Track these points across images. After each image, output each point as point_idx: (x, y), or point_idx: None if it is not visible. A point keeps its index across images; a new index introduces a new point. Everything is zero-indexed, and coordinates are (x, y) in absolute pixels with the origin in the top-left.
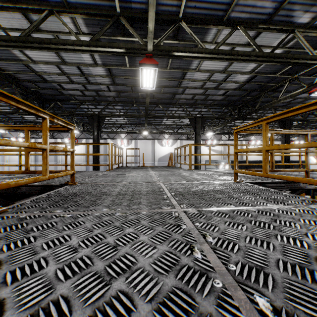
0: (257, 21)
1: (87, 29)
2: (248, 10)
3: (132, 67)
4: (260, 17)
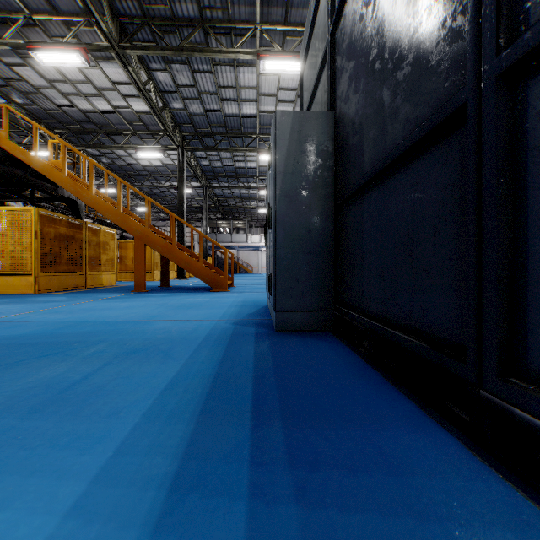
0: None
1: None
2: None
3: None
4: None
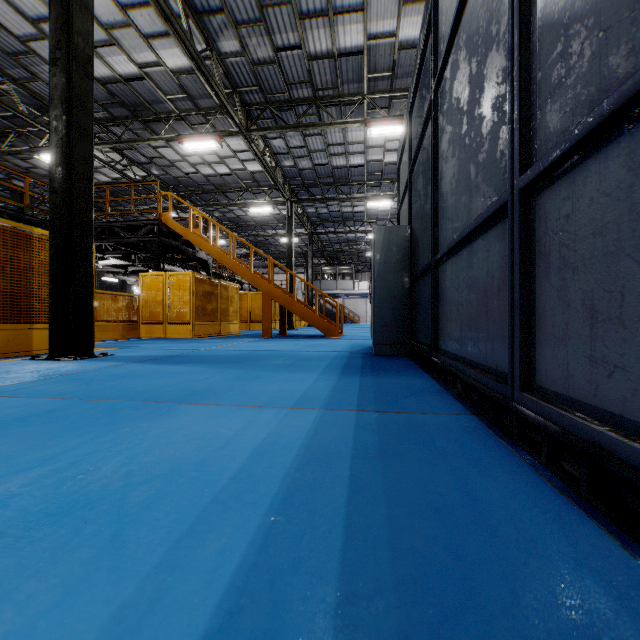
0: (135, 161)
1: (7, 88)
2: (134, 155)
3: (3, 118)
4: (138, 160)
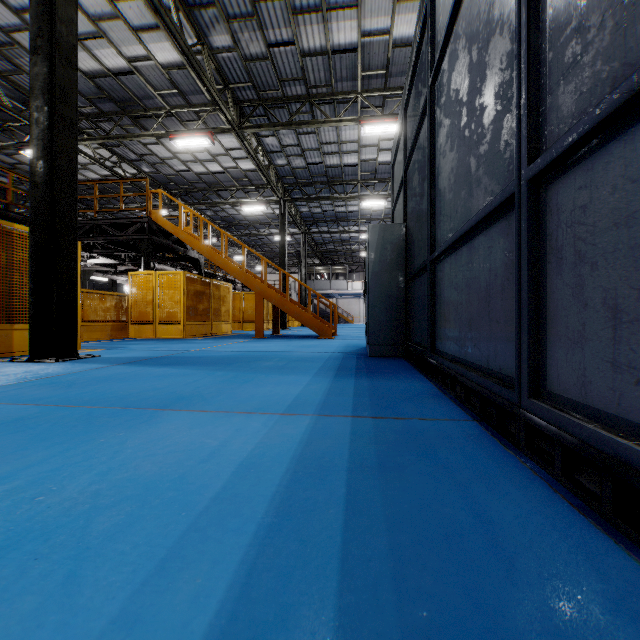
0: (125, 157)
1: None
2: (123, 152)
3: None
4: (127, 157)
